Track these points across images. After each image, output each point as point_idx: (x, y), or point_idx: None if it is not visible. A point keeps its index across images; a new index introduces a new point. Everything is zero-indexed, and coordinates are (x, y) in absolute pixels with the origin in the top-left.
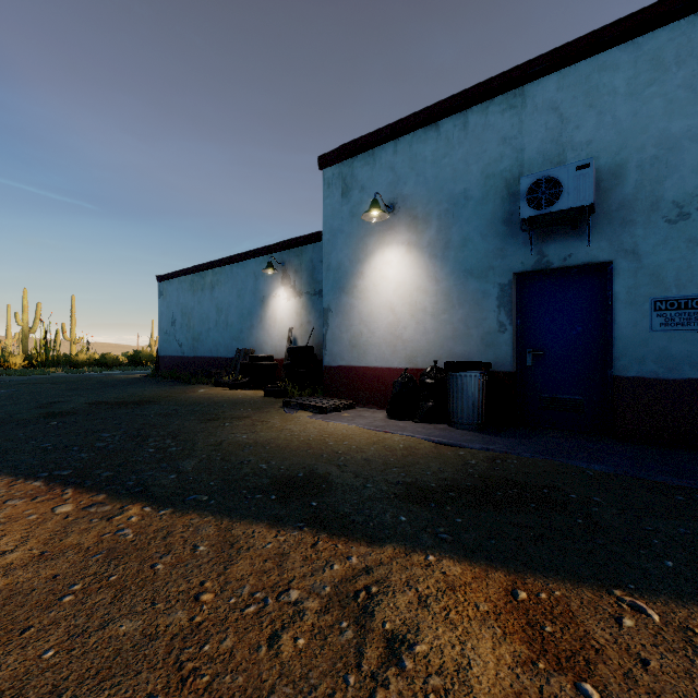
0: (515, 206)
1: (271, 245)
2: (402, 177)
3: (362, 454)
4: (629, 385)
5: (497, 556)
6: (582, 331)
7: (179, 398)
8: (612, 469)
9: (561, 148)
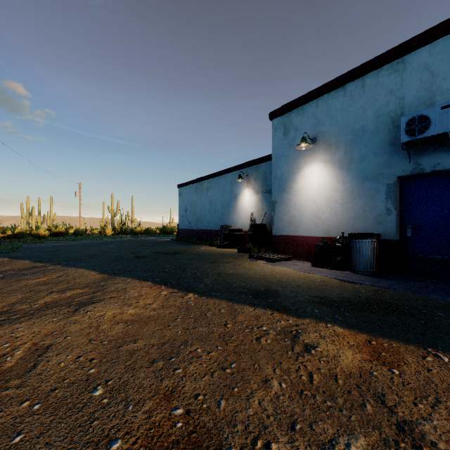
0: (398, 134)
1: (240, 165)
2: (321, 121)
3: (295, 282)
4: None
5: (365, 329)
6: (449, 213)
7: (193, 251)
8: None
9: (431, 94)
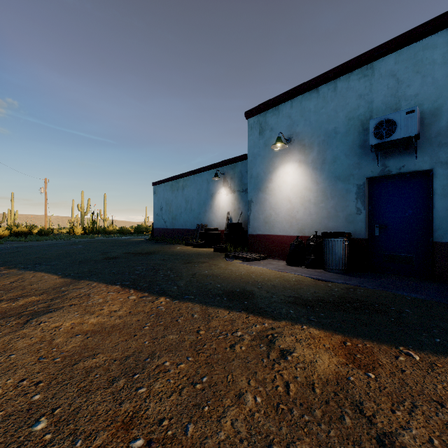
0: (367, 137)
1: (216, 163)
2: (296, 121)
3: (271, 282)
4: (444, 247)
5: (340, 330)
6: (412, 213)
7: (168, 251)
8: (423, 297)
9: (397, 100)
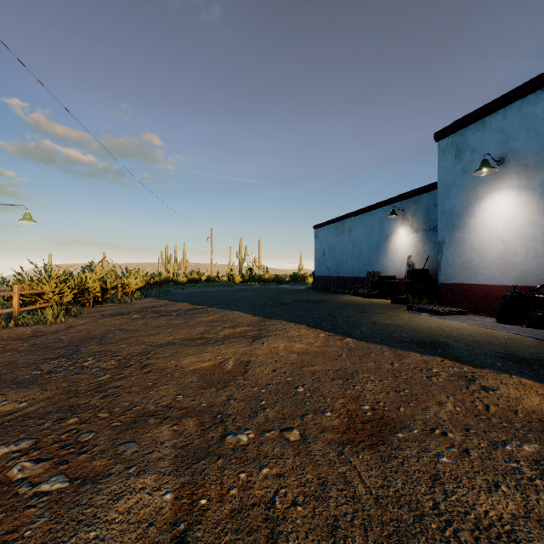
0: None
1: (393, 198)
2: (512, 135)
3: (471, 337)
4: None
5: None
6: None
7: (337, 300)
8: None
9: None
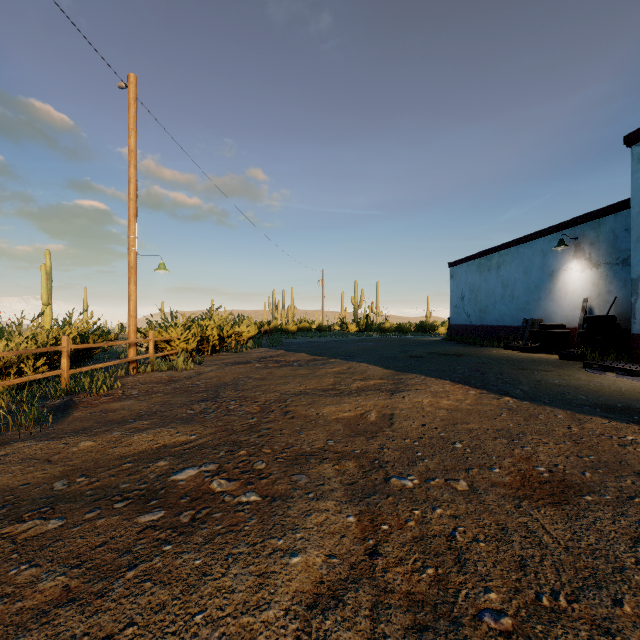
0: None
1: (560, 223)
2: None
3: None
4: None
5: None
6: None
7: (483, 354)
8: None
9: None
